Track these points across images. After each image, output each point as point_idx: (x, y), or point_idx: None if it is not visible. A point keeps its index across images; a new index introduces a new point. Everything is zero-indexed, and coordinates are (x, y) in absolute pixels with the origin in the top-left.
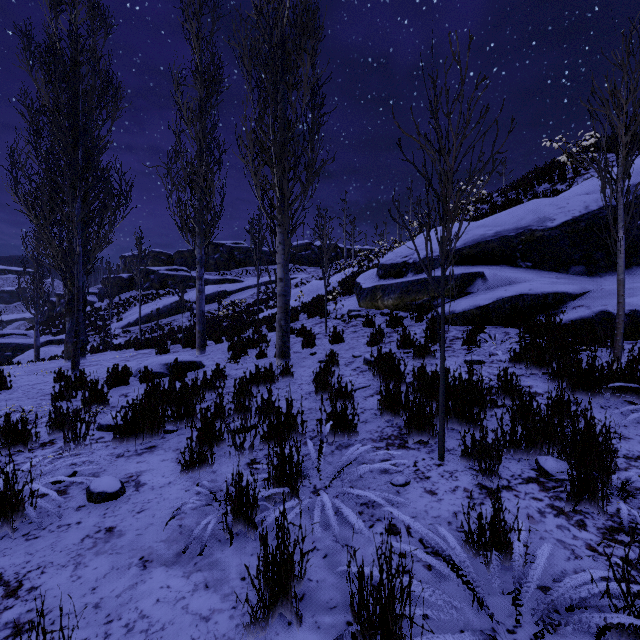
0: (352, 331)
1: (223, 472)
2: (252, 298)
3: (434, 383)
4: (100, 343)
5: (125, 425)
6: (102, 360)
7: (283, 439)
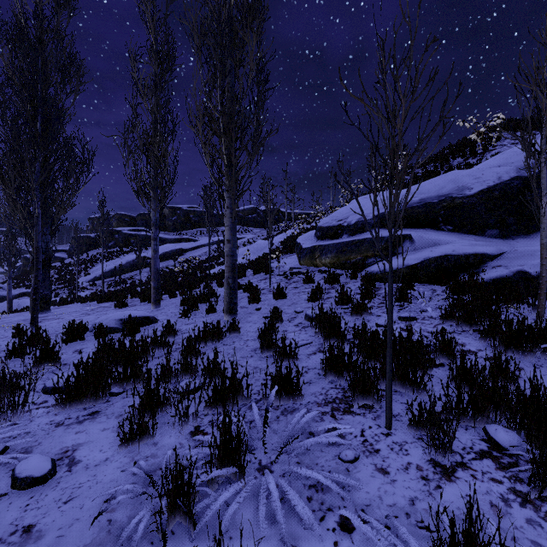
0: (294, 287)
1: (165, 444)
2: (205, 255)
3: (375, 343)
4: (68, 295)
5: (67, 390)
6: (65, 313)
7: (226, 414)
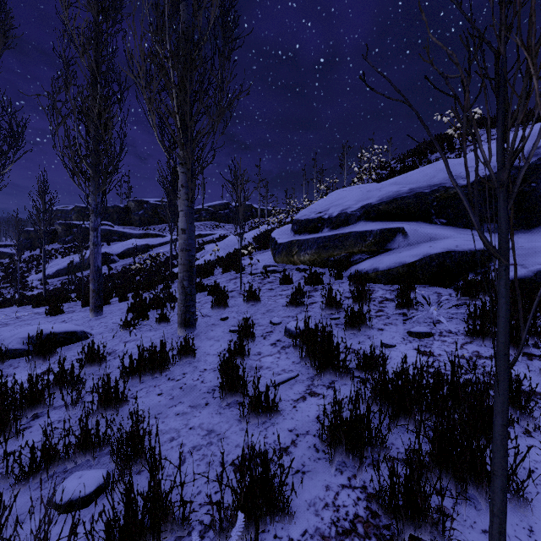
0: (268, 288)
1: None
2: (174, 251)
3: (404, 390)
4: (13, 296)
5: None
6: None
7: None
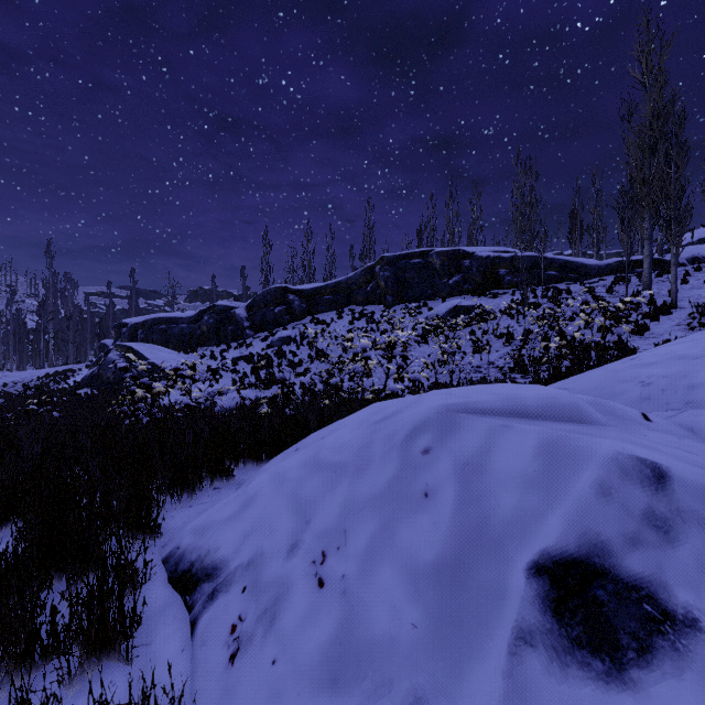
0: None
1: None
2: None
3: None
4: None
5: None
6: None
7: None
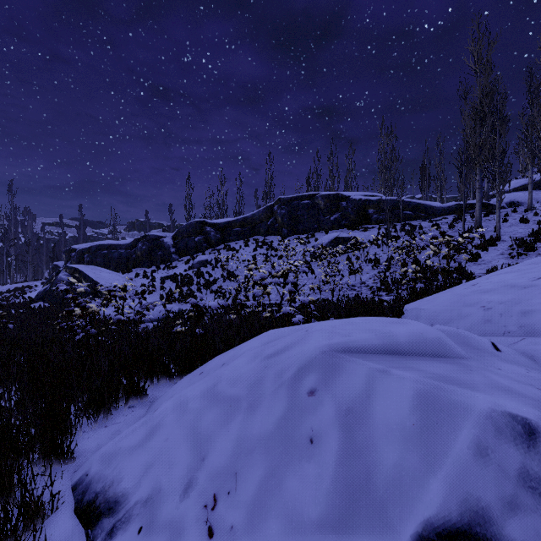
0: None
1: None
2: None
3: None
4: None
5: None
6: None
7: None
